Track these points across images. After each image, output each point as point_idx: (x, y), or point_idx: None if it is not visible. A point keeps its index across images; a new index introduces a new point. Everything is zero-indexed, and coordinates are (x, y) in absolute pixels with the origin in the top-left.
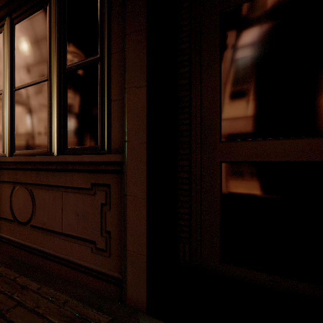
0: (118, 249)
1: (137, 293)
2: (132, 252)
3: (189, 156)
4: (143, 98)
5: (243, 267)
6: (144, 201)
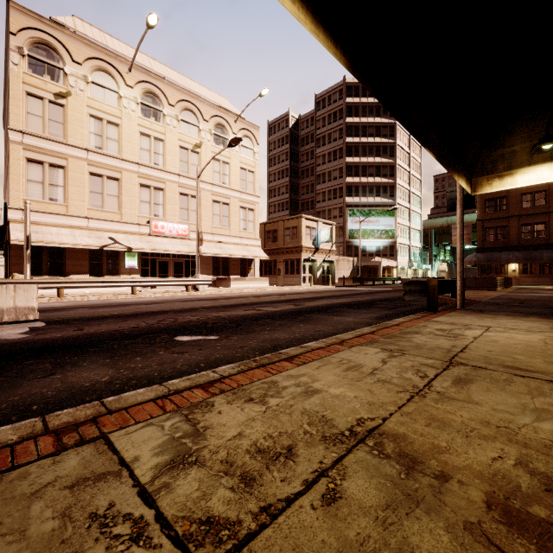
0: None
1: None
2: None
3: None
4: None
5: None
6: None
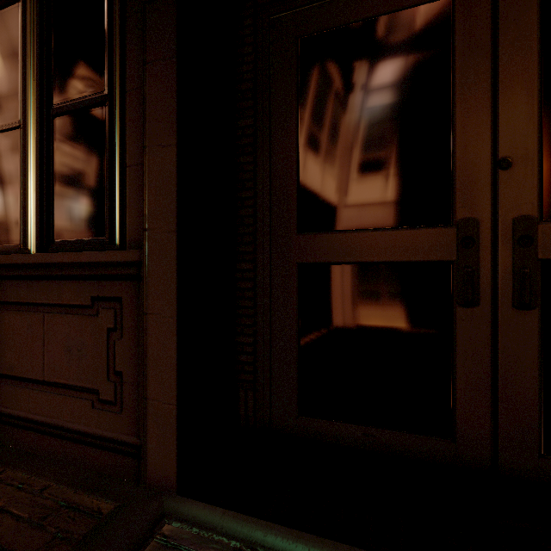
0: (134, 399)
1: (162, 465)
2: (155, 401)
3: (253, 256)
4: (171, 163)
5: (328, 418)
6: (173, 321)
